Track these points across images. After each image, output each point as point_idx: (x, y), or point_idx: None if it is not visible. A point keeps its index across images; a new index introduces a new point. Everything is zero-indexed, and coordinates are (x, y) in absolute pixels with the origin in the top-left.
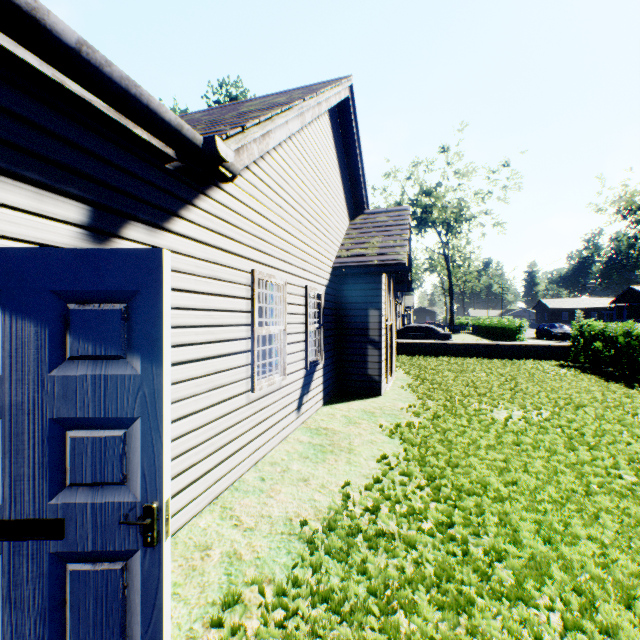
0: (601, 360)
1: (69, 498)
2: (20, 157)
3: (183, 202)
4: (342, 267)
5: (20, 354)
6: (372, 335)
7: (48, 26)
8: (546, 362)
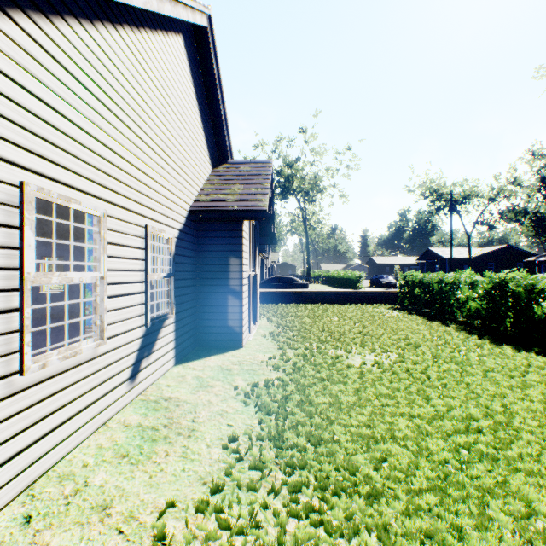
0: (421, 303)
1: None
2: None
3: None
4: (200, 211)
5: None
6: (233, 285)
7: None
8: (381, 306)
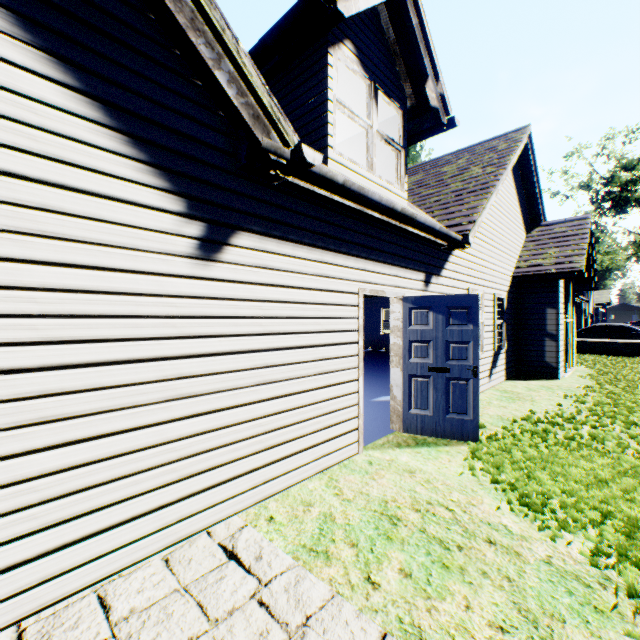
0: None
1: (450, 362)
2: (414, 263)
3: (444, 261)
4: (520, 276)
5: (437, 323)
6: (549, 329)
7: (435, 228)
8: None
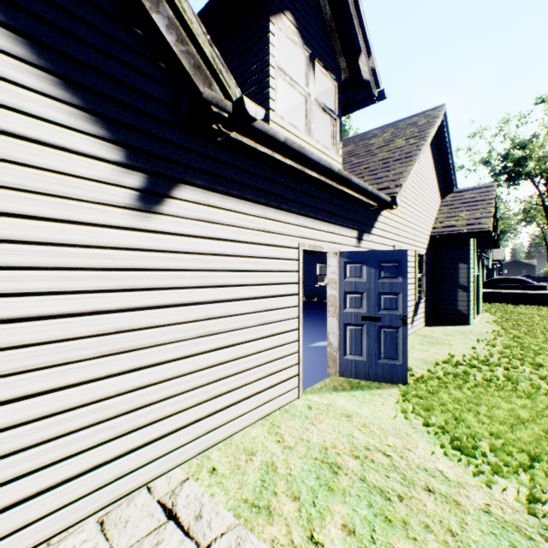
0: None
1: (382, 312)
2: (348, 221)
3: (374, 221)
4: (437, 235)
5: (370, 276)
6: (461, 282)
7: (367, 189)
8: None
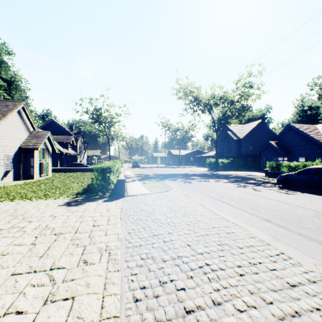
0: None
1: None
2: None
3: None
4: (22, 148)
5: None
6: (32, 164)
7: None
8: None
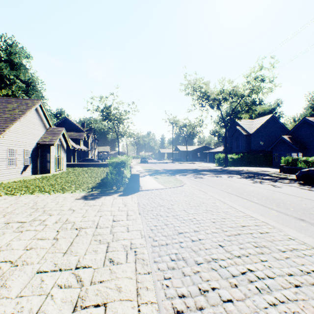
0: None
1: None
2: None
3: None
4: (39, 144)
5: None
6: (48, 159)
7: None
8: None
